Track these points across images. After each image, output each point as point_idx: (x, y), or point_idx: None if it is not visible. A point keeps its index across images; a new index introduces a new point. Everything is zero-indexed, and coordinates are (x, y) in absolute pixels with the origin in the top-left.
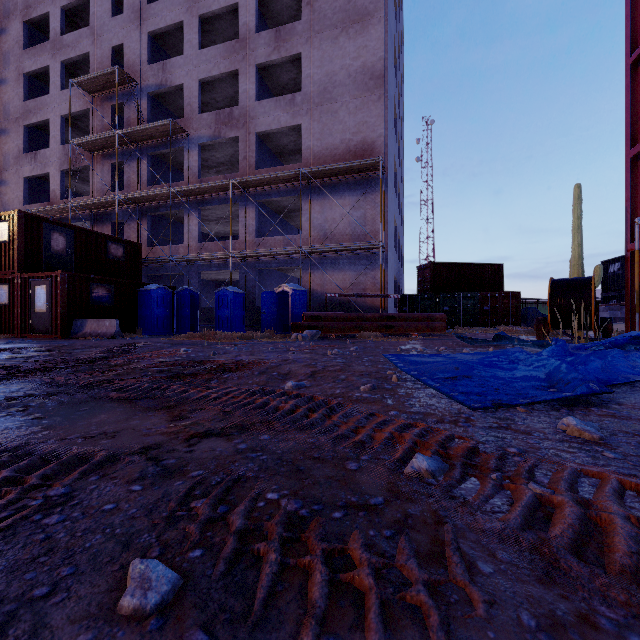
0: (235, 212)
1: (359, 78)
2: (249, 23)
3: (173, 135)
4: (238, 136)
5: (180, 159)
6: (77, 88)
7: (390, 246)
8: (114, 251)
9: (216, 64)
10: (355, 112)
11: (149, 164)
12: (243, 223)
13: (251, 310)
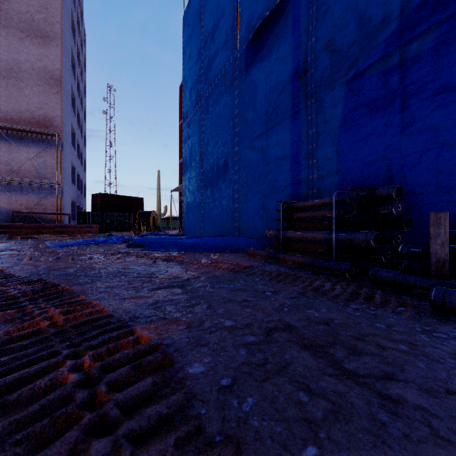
0: None
1: (42, 74)
2: None
3: None
4: None
5: None
6: None
7: (67, 183)
8: None
9: None
10: (38, 94)
11: None
12: None
13: None
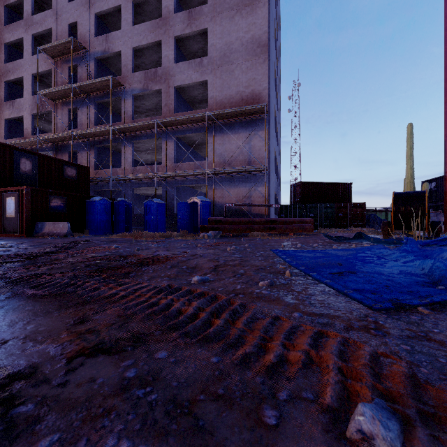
0: (159, 145)
1: (249, 46)
2: (169, 6)
3: (113, 88)
4: (161, 89)
5: (119, 106)
6: (43, 54)
7: (272, 169)
8: (69, 172)
9: (145, 36)
10: (246, 71)
11: (96, 109)
12: (165, 152)
13: (170, 216)
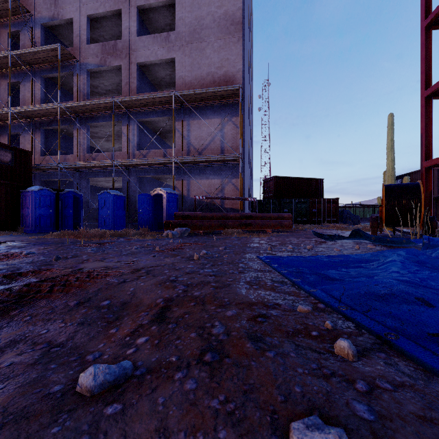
0: (121, 131)
1: (222, 23)
2: None
3: (64, 61)
4: (121, 65)
5: (73, 84)
6: None
7: (246, 161)
8: (1, 156)
9: (102, 3)
10: (219, 50)
11: (43, 85)
12: (125, 138)
13: (132, 211)
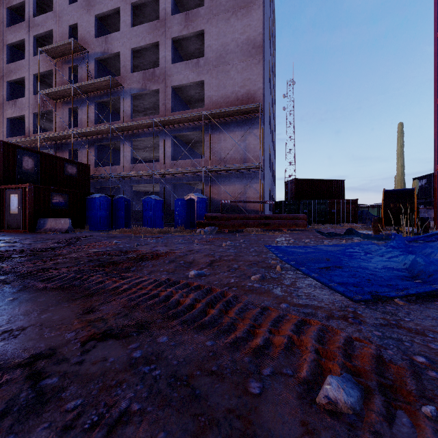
0: (157, 143)
1: (245, 47)
2: (166, 8)
3: (113, 88)
4: (159, 89)
5: (118, 105)
6: (45, 55)
7: (266, 167)
8: (70, 170)
9: (143, 37)
10: (242, 71)
11: (96, 108)
12: (162, 150)
13: (168, 212)
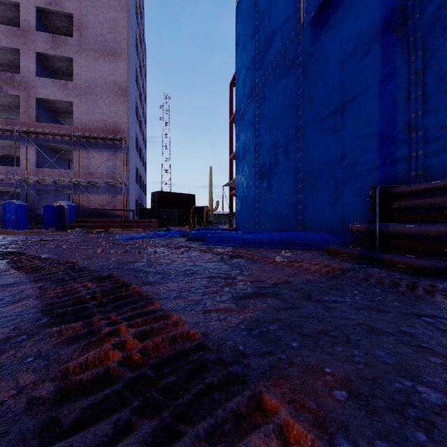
0: (14, 144)
1: (112, 87)
2: (30, 21)
3: None
4: (19, 95)
5: None
6: None
7: (131, 182)
8: None
9: None
10: (109, 105)
11: None
12: (24, 156)
13: (31, 216)
